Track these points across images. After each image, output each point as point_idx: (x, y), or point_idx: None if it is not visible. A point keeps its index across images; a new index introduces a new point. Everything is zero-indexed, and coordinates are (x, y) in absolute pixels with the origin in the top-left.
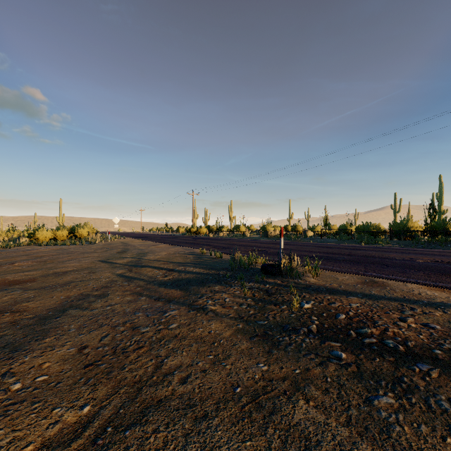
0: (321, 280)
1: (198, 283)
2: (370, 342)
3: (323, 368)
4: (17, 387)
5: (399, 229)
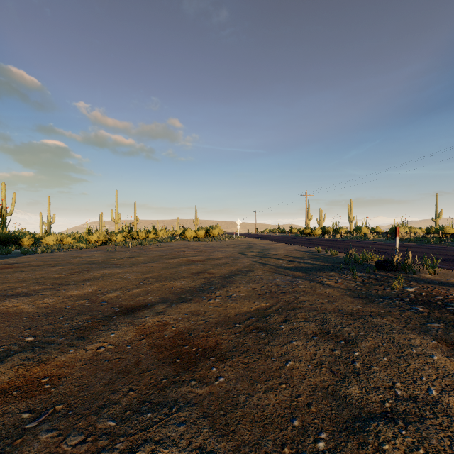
0: (439, 277)
1: (315, 270)
2: (450, 308)
3: (401, 312)
4: (234, 295)
5: None
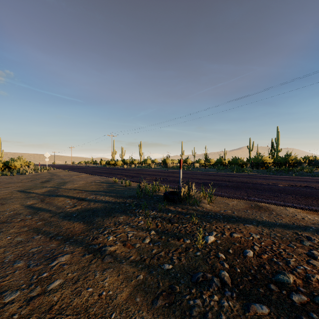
0: (216, 206)
1: (104, 214)
2: (301, 302)
3: None
4: None
5: (257, 161)
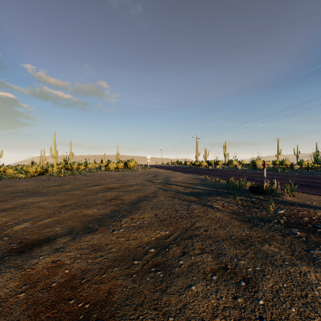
0: (296, 199)
1: (205, 195)
2: (320, 231)
3: (283, 236)
4: (138, 222)
5: None
